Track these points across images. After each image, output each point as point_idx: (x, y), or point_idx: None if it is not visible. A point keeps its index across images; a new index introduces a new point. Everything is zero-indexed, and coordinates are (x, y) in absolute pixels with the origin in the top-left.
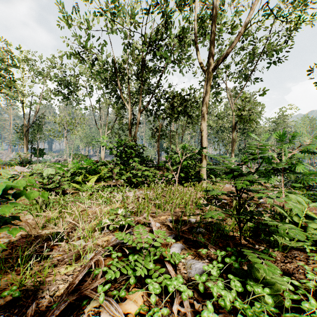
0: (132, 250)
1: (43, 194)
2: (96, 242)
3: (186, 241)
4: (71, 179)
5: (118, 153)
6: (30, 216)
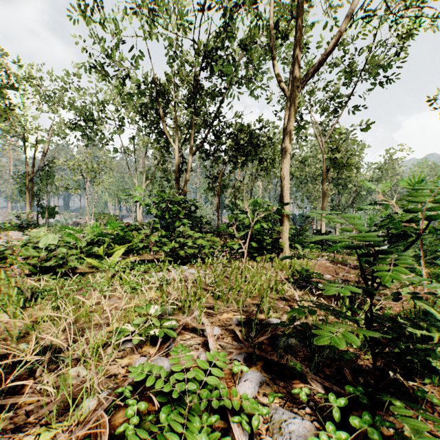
0: (168, 397)
1: None
2: (106, 371)
3: (267, 366)
4: (87, 250)
5: (159, 212)
6: (5, 315)
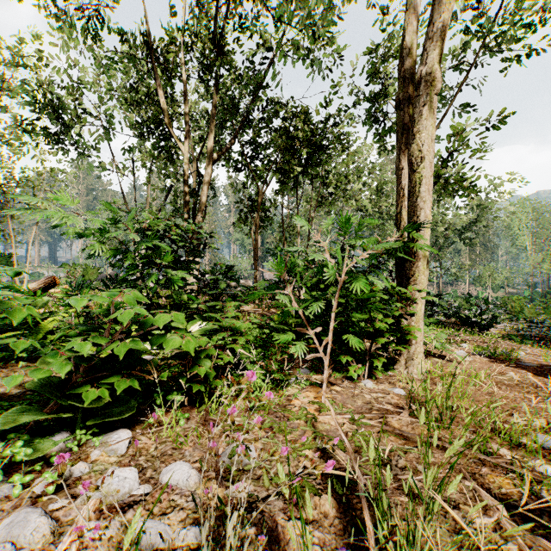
0: None
1: None
2: None
3: None
4: None
5: (107, 253)
6: None
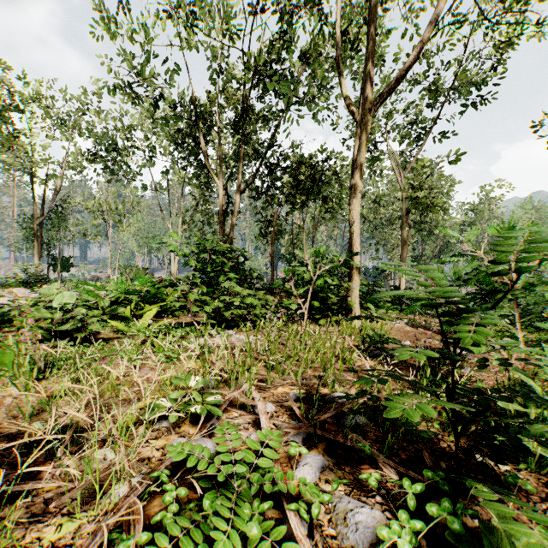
0: (213, 482)
1: (1, 357)
2: (138, 453)
3: (330, 448)
4: (111, 311)
5: (199, 265)
6: (14, 389)
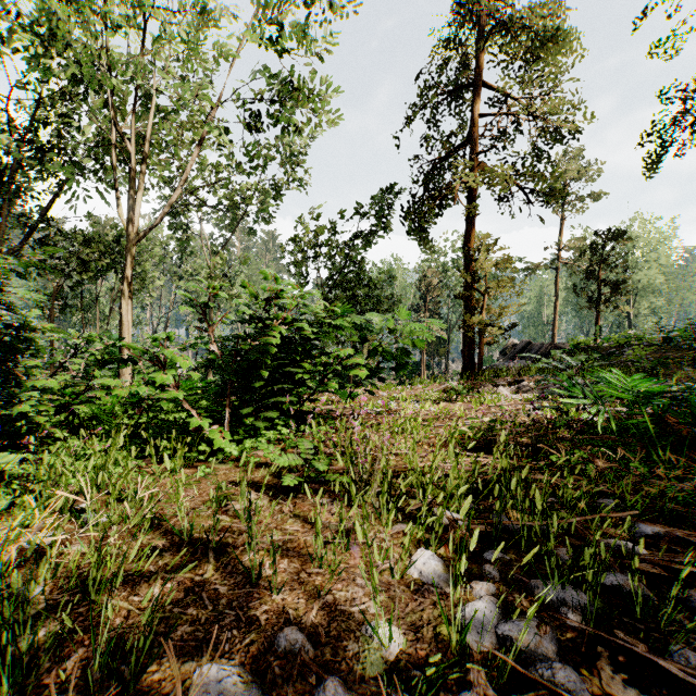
0: None
1: None
2: None
3: None
4: None
5: None
6: None
